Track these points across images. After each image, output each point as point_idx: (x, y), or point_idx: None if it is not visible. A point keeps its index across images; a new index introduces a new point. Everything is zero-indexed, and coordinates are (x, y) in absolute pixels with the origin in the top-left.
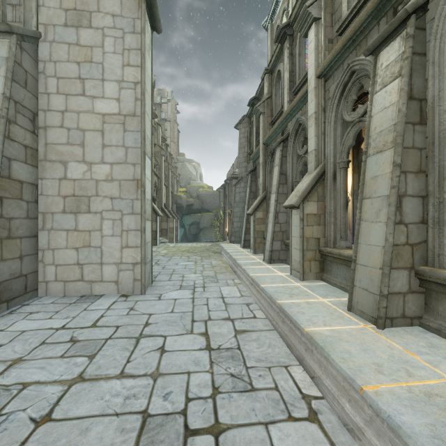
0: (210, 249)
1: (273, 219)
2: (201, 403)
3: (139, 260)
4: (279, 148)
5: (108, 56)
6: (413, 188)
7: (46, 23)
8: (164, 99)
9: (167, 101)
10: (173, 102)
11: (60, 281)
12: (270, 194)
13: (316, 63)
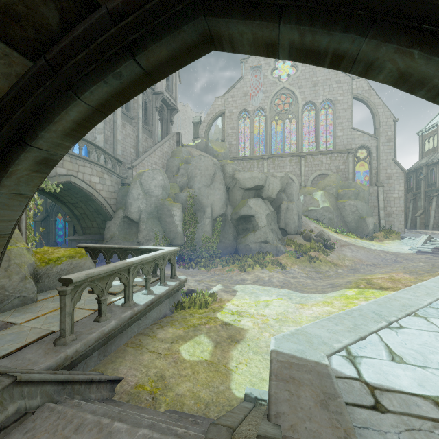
0: None
1: (433, 218)
2: None
3: (402, 227)
4: (435, 197)
5: (395, 185)
6: None
7: (382, 180)
8: None
9: None
10: None
11: None
12: (431, 211)
13: None
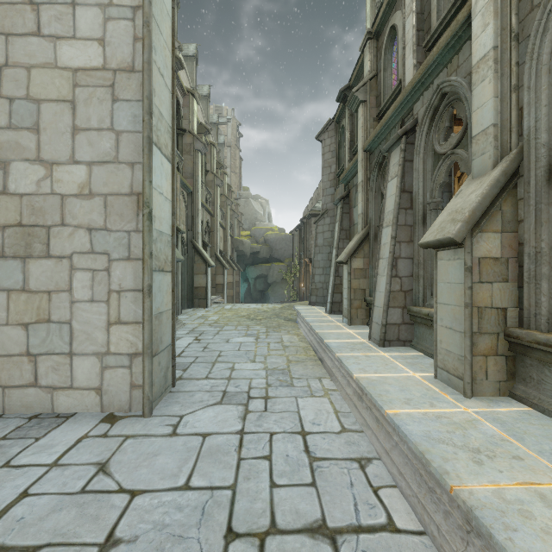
0: (281, 315)
1: (388, 270)
2: None
3: (140, 349)
4: (398, 148)
5: None
6: None
7: None
8: (222, 118)
9: (227, 121)
10: (234, 122)
11: None
12: (381, 228)
13: None
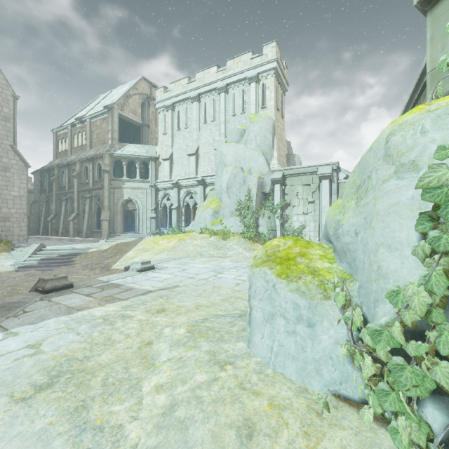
0: None
1: (63, 223)
2: (63, 243)
3: (25, 234)
4: (65, 201)
5: (16, 180)
6: (91, 220)
7: None
8: None
9: None
10: None
11: None
12: (61, 215)
13: (77, 188)
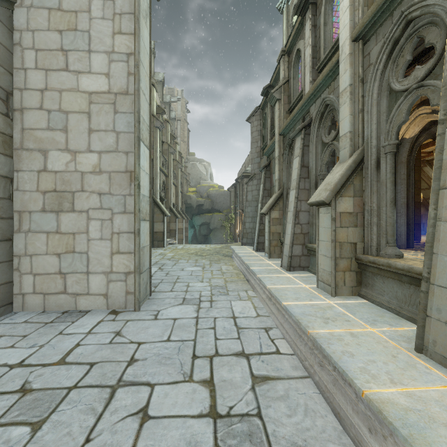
0: (220, 252)
1: (293, 219)
2: None
3: (132, 269)
4: (300, 137)
5: (95, 22)
6: None
7: None
8: (174, 98)
9: (177, 100)
10: (183, 100)
11: (39, 294)
12: (289, 191)
13: (352, 23)
